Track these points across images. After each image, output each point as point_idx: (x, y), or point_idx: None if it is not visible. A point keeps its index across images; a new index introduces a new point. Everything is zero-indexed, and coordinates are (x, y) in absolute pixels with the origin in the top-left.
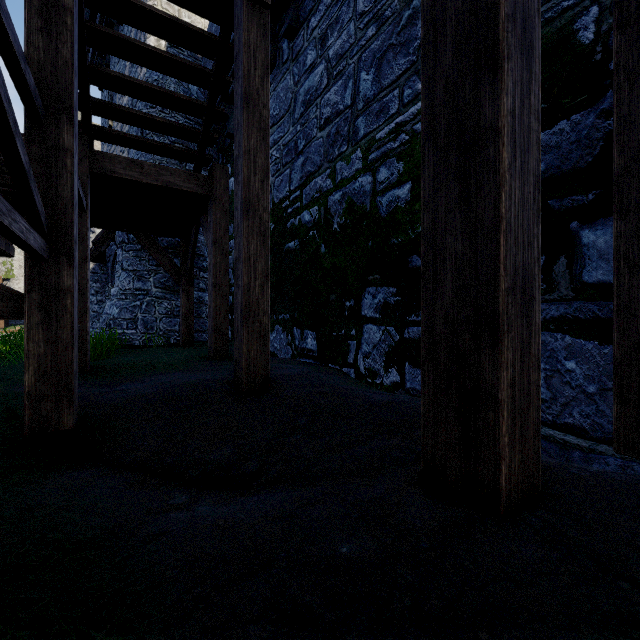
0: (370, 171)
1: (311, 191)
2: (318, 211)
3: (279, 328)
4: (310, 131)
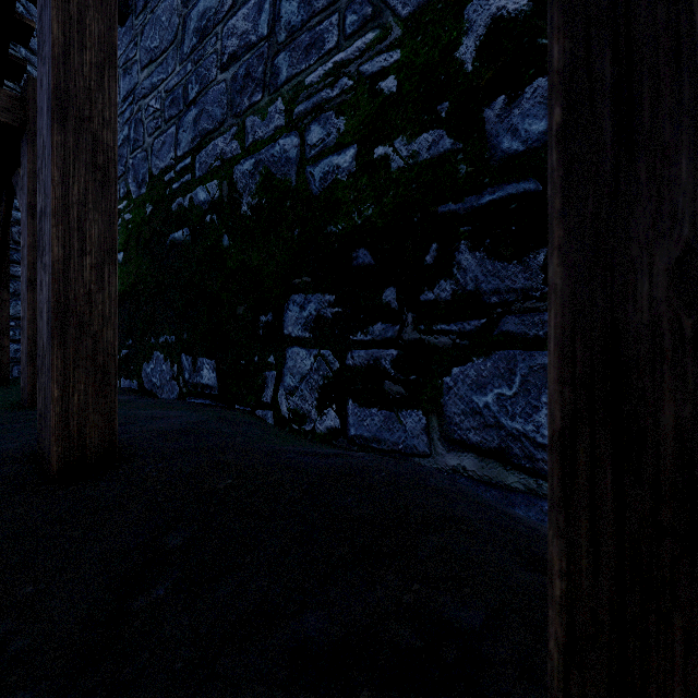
0: (296, 130)
1: (208, 158)
2: (219, 186)
3: (159, 355)
4: (207, 72)
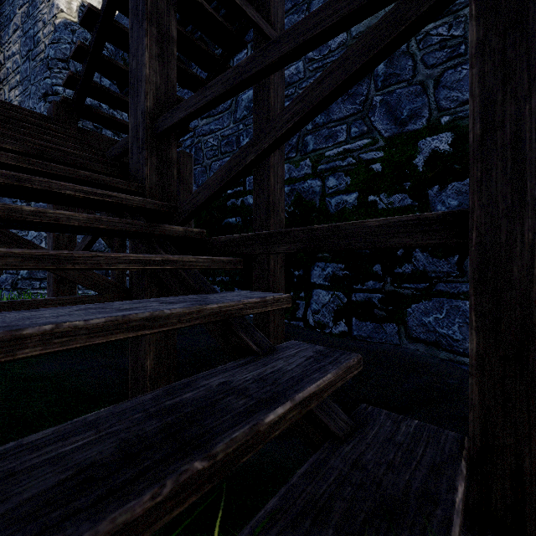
0: (319, 177)
1: None
2: None
3: (217, 288)
4: None
